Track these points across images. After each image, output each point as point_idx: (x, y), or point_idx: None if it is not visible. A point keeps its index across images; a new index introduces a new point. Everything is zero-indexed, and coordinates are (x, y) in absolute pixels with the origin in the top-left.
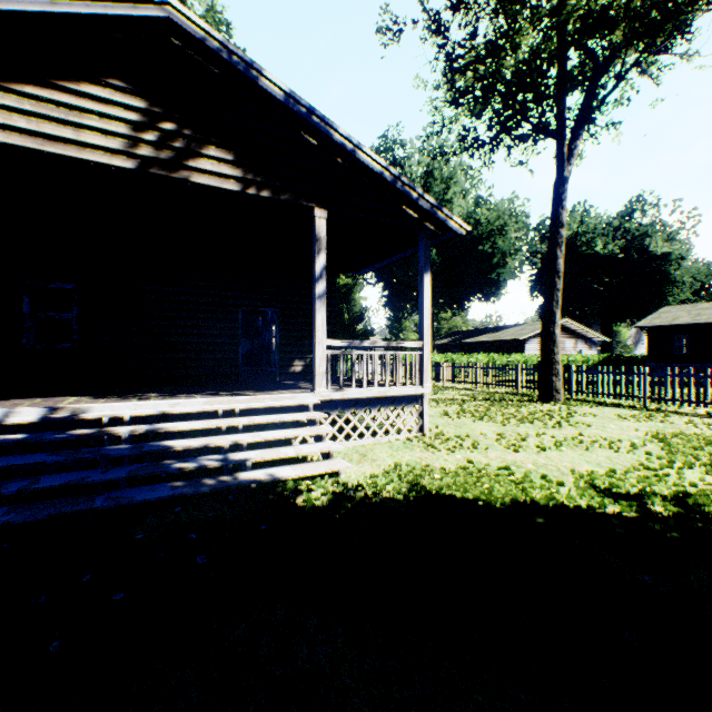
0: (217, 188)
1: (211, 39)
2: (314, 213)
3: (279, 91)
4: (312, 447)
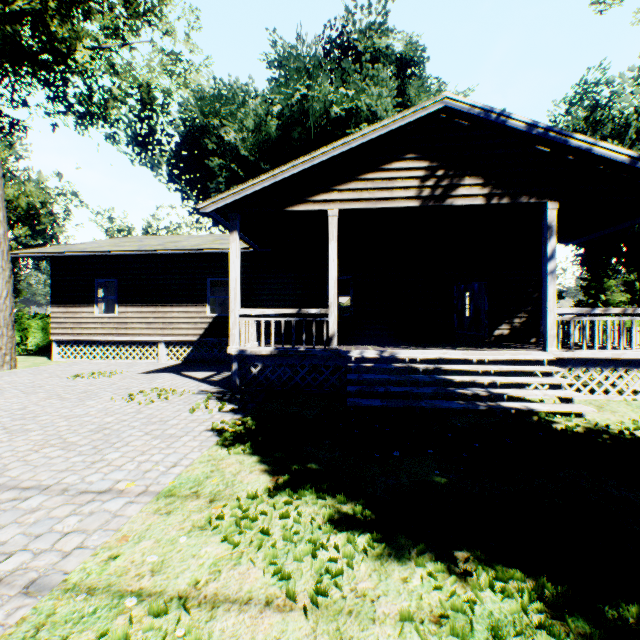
0: (469, 205)
1: (471, 108)
2: (544, 206)
3: (520, 124)
4: (553, 392)
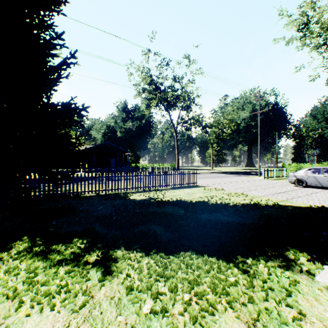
0: None
1: None
2: None
3: None
4: None
